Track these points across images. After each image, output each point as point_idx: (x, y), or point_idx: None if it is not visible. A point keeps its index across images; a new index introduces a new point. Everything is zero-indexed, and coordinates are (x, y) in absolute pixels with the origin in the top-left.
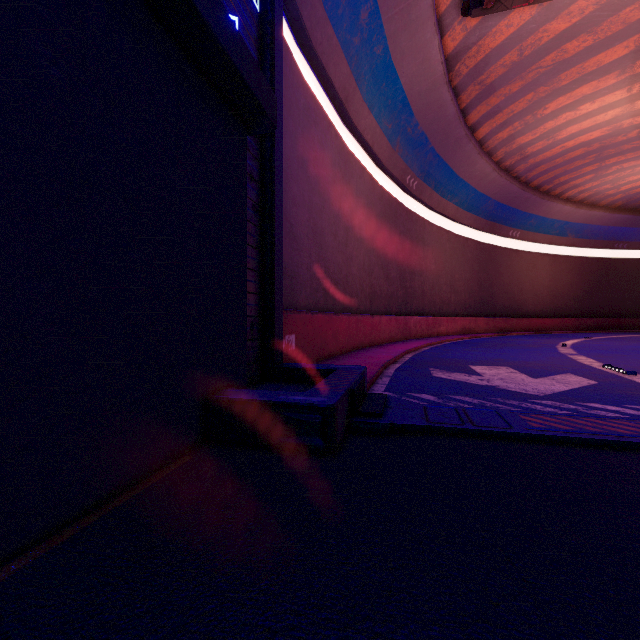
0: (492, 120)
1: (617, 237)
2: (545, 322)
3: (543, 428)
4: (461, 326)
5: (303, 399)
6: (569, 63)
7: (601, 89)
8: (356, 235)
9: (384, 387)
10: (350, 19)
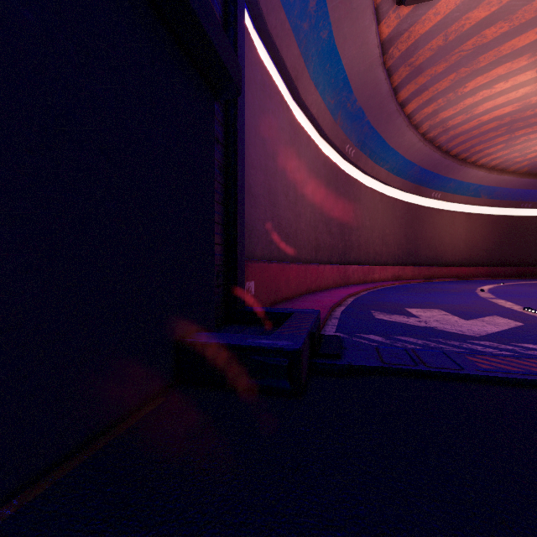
0: (419, 97)
1: (523, 198)
2: (462, 270)
3: (492, 369)
4: (391, 274)
5: (270, 343)
6: (487, 47)
7: (514, 70)
8: (304, 195)
9: (334, 328)
10: (300, 6)
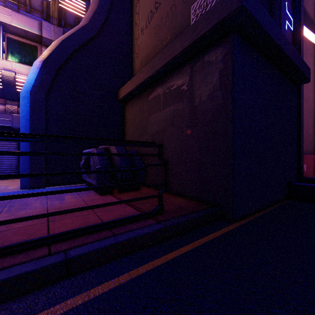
0: None
1: None
2: None
3: None
4: None
5: None
6: None
7: None
8: None
9: None
10: None
